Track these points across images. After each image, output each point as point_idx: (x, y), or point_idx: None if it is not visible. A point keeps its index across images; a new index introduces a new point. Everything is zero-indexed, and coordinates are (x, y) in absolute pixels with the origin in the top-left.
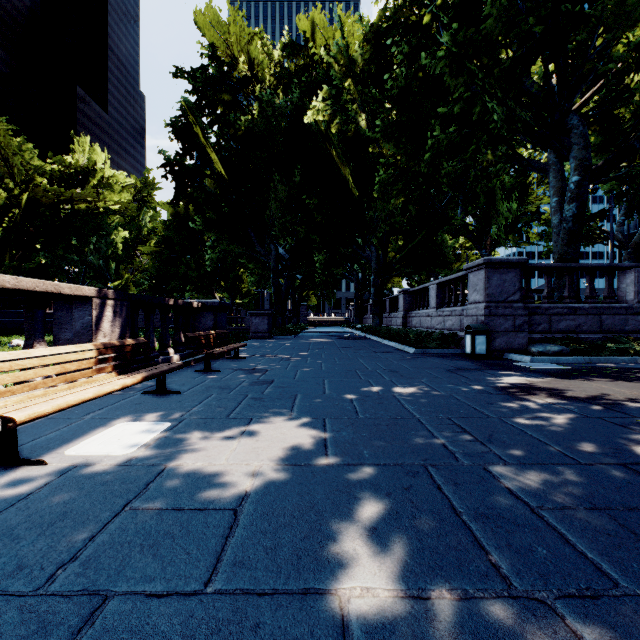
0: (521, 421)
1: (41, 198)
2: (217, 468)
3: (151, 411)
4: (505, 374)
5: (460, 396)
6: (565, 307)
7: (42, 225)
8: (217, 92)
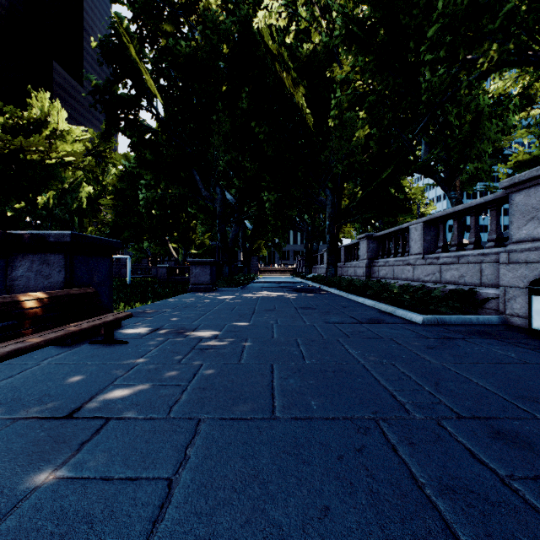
0: None
1: None
2: None
3: None
4: None
5: None
6: None
7: None
8: (158, 21)
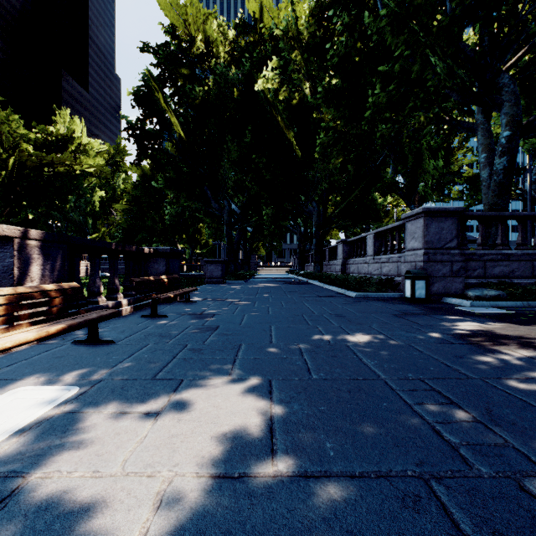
0: (512, 384)
1: (26, 162)
2: (101, 485)
3: (67, 368)
4: (454, 319)
5: (420, 346)
6: (499, 254)
7: (27, 185)
8: (177, 66)
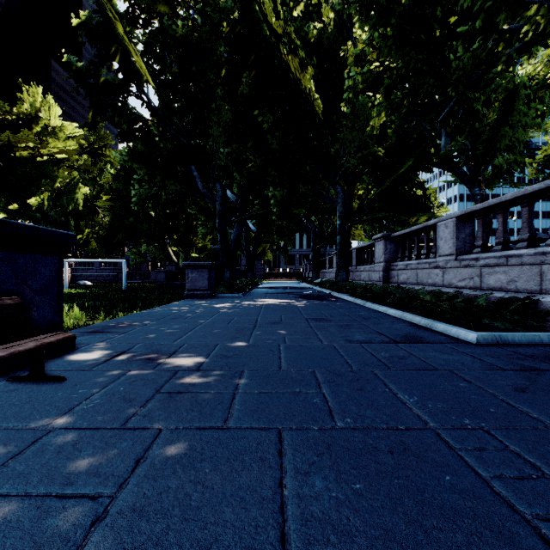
0: None
1: None
2: None
3: None
4: None
5: None
6: None
7: None
8: (152, 1)
